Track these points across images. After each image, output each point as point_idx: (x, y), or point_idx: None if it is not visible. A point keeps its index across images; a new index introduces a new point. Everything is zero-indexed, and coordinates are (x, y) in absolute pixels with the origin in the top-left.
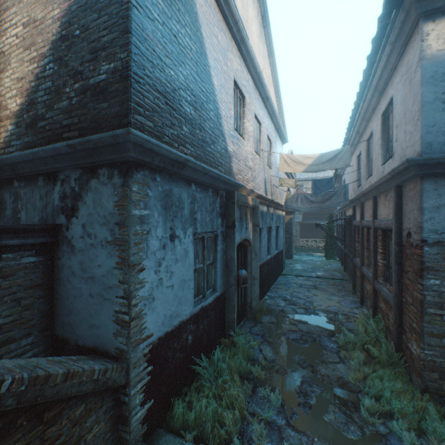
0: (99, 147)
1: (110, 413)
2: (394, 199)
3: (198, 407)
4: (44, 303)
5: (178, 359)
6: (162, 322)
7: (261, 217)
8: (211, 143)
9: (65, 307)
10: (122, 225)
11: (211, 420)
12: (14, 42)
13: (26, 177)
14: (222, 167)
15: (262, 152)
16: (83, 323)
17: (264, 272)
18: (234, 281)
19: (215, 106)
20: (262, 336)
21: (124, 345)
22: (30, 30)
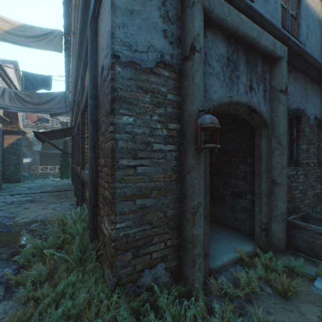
0: None
1: None
2: (90, 38)
3: None
4: None
5: None
6: None
7: None
8: None
9: None
10: None
11: None
12: None
13: None
14: None
15: None
16: None
17: None
18: None
19: None
20: None
21: None
22: None
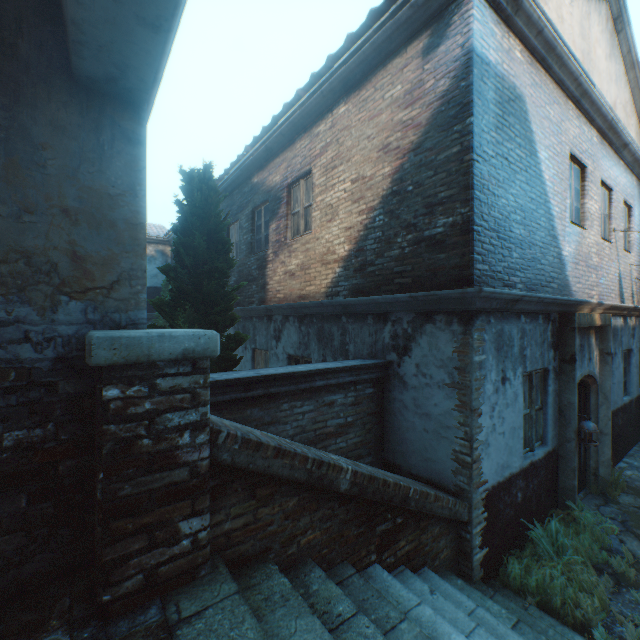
0: (441, 299)
1: (452, 543)
2: None
3: (539, 575)
4: (377, 429)
5: (508, 514)
6: (494, 471)
7: (612, 337)
8: (541, 257)
9: (395, 436)
10: (461, 370)
11: (558, 595)
12: (342, 196)
13: (353, 314)
14: (554, 281)
15: (613, 233)
16: (416, 454)
17: (617, 423)
18: (574, 436)
19: (545, 208)
20: (621, 523)
21: (465, 485)
22: (358, 186)
